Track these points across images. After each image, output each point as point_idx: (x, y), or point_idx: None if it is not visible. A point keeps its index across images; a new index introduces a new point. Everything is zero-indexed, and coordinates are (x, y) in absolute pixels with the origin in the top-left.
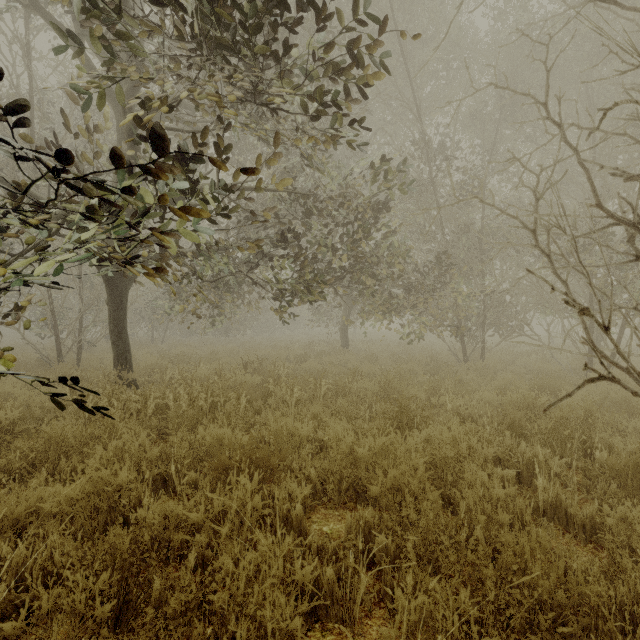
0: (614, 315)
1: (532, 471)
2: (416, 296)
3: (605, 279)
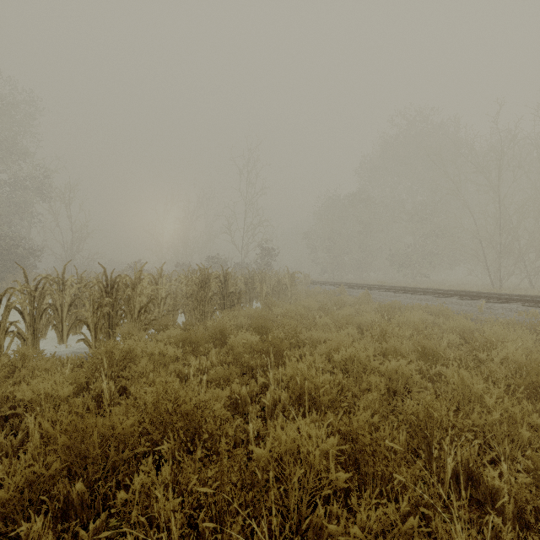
0: None
1: None
2: None
3: None
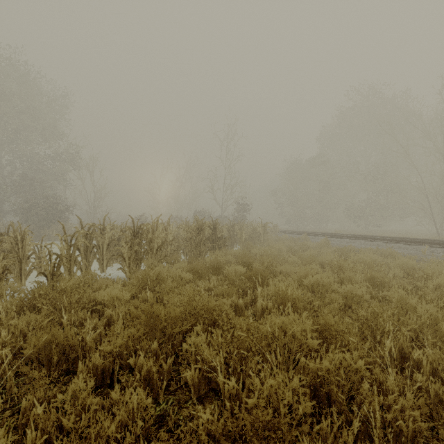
0: None
1: None
2: None
3: None
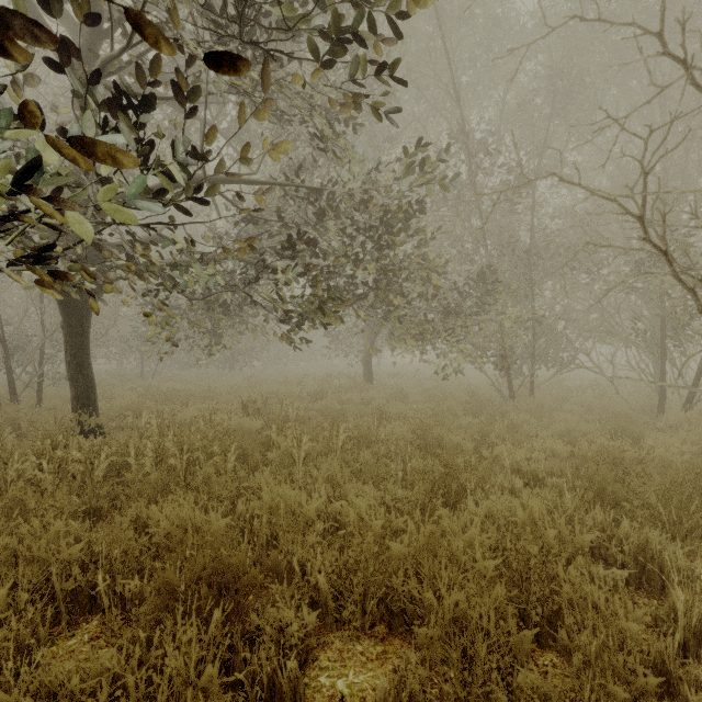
0: (698, 343)
1: (642, 564)
2: (453, 321)
3: (682, 300)
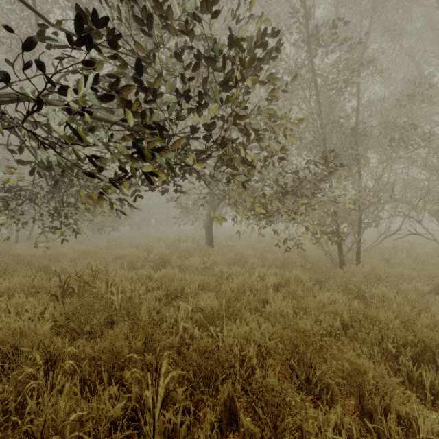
0: None
1: None
2: None
3: None
